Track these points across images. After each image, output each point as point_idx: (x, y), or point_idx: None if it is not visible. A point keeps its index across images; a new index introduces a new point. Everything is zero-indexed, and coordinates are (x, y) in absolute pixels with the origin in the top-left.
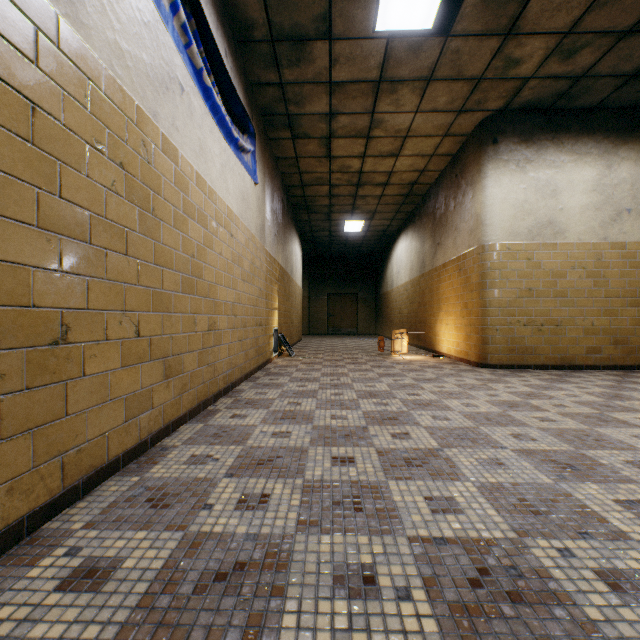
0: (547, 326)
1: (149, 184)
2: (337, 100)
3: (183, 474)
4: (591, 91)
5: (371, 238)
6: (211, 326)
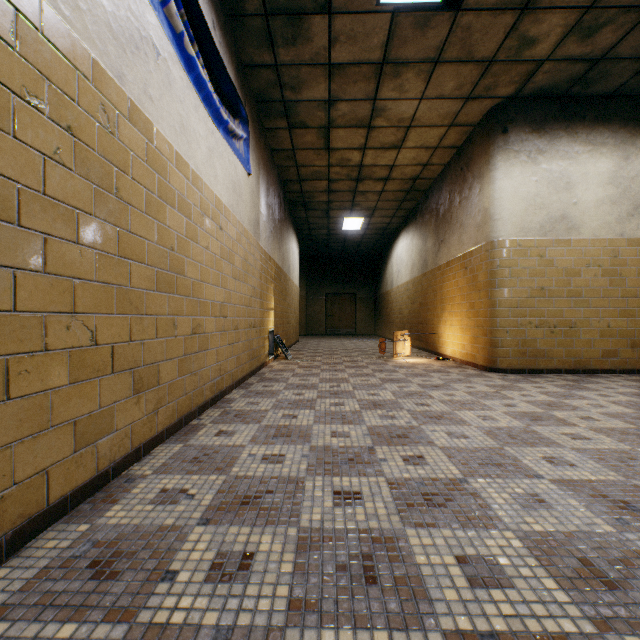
0: (560, 328)
1: (111, 158)
2: (337, 85)
3: (146, 519)
4: (609, 76)
5: (370, 236)
6: (195, 329)
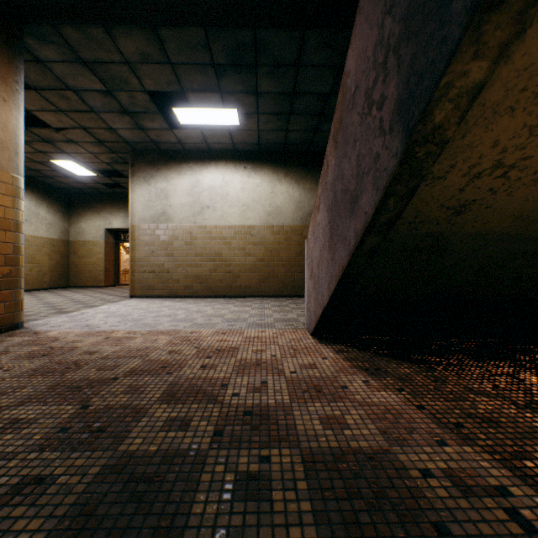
0: None
1: None
2: None
3: None
4: None
5: None
6: None
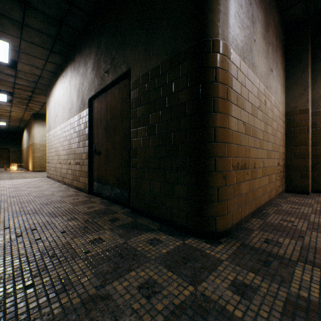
0: None
1: None
2: None
3: None
4: None
5: (13, 127)
6: None
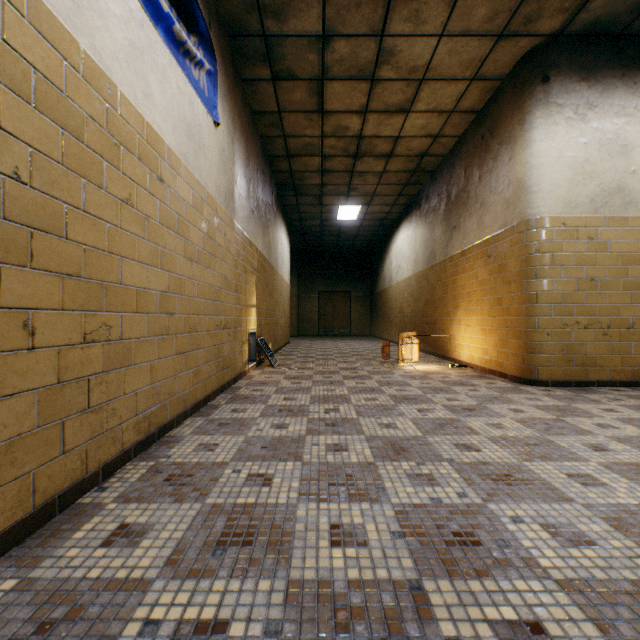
0: (615, 329)
1: None
2: (333, 9)
3: None
4: None
5: (367, 229)
6: (95, 333)
